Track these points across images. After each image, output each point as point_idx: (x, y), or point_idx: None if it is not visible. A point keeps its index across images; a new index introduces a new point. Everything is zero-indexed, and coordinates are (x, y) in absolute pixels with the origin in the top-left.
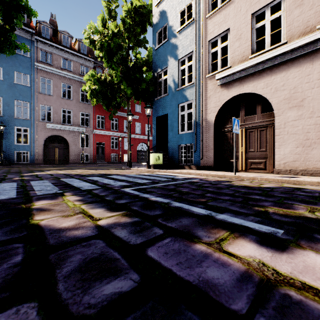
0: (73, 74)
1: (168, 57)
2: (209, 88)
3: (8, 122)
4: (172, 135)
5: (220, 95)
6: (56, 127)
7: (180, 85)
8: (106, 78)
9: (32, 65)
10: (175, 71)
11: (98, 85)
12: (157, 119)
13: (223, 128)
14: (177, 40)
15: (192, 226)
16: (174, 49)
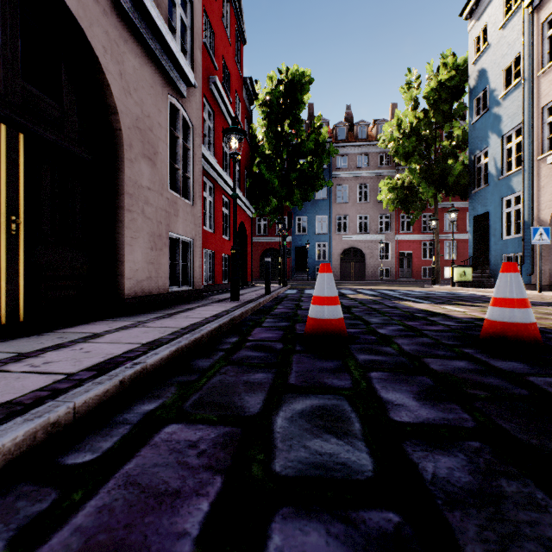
0: (369, 170)
1: (488, 134)
2: (543, 175)
3: (311, 239)
4: (494, 242)
5: None
6: (352, 238)
7: (505, 171)
8: (403, 182)
9: (329, 176)
10: (498, 153)
11: (393, 193)
12: (475, 220)
13: None
14: (500, 109)
15: (401, 300)
16: (496, 121)
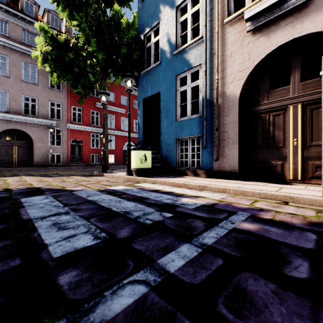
0: None
1: (160, 7)
2: (230, 40)
3: None
4: (167, 124)
5: (251, 48)
6: (14, 119)
7: (179, 46)
8: (67, 38)
9: None
10: (172, 26)
11: (52, 46)
12: (144, 103)
13: (255, 107)
14: None
15: None
16: None
